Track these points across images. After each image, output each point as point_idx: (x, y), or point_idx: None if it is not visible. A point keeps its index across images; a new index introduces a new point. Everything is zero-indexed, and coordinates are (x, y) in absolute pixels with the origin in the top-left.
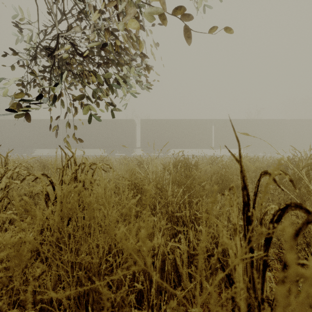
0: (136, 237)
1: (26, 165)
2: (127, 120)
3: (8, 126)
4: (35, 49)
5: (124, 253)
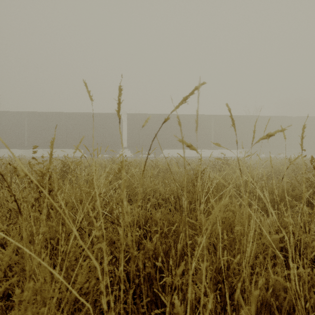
0: None
1: None
2: (110, 113)
3: None
4: None
5: None
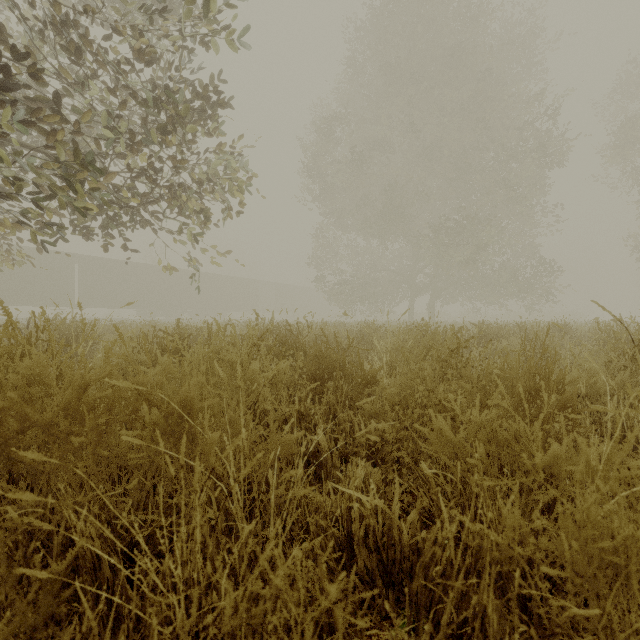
0: None
1: None
2: None
3: None
4: None
5: None
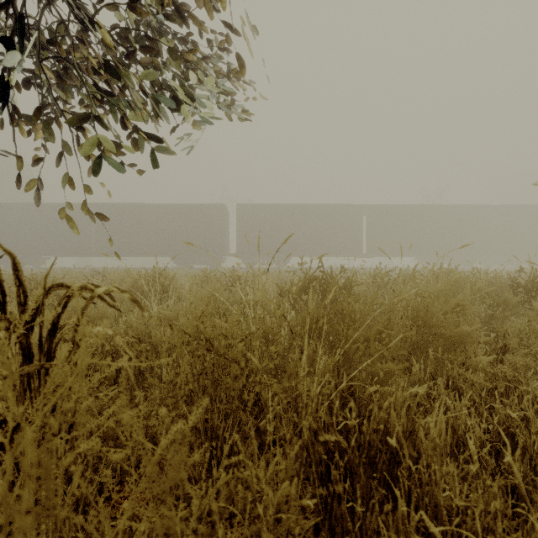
0: None
1: None
2: (213, 205)
3: None
4: None
5: None
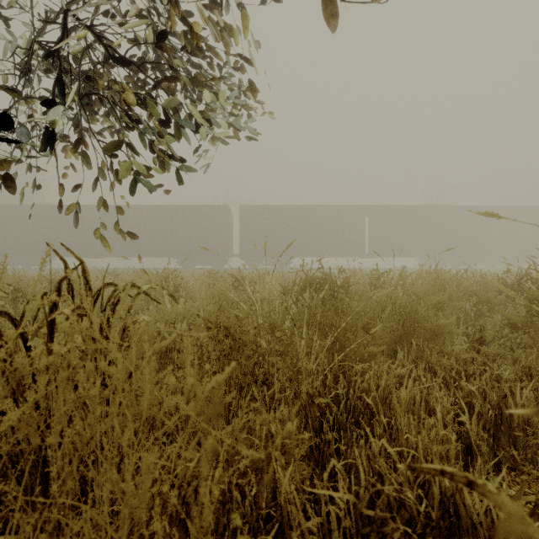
0: (224, 473)
1: (18, 287)
2: (216, 206)
3: (5, 218)
4: (29, 57)
5: (190, 529)
